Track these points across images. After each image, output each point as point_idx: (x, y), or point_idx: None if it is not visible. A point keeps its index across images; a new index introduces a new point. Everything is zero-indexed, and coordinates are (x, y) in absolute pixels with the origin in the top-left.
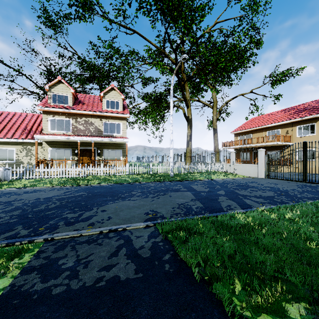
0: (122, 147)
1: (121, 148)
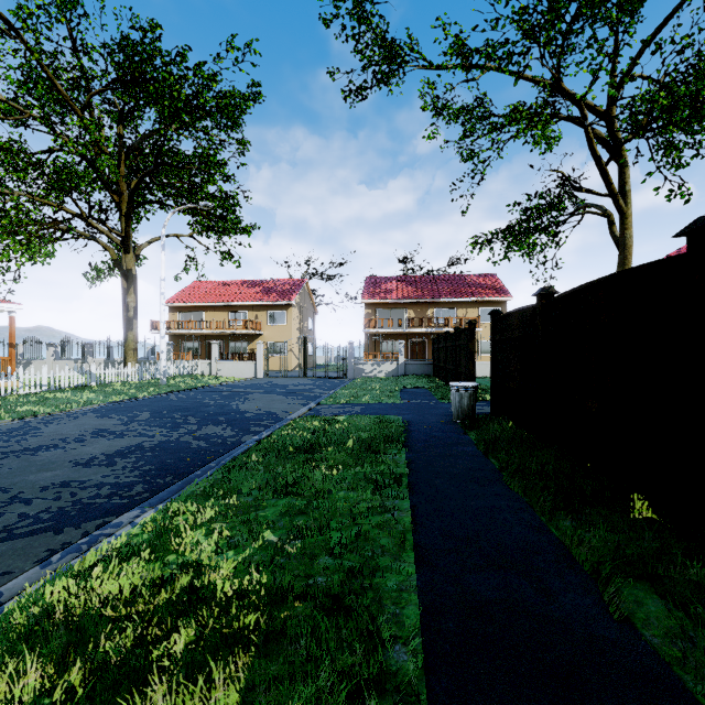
0: None
1: None
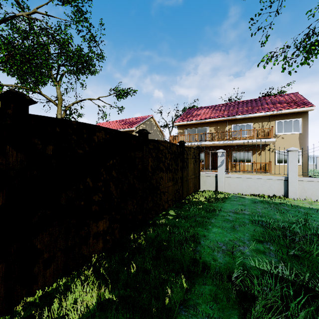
0: None
1: None
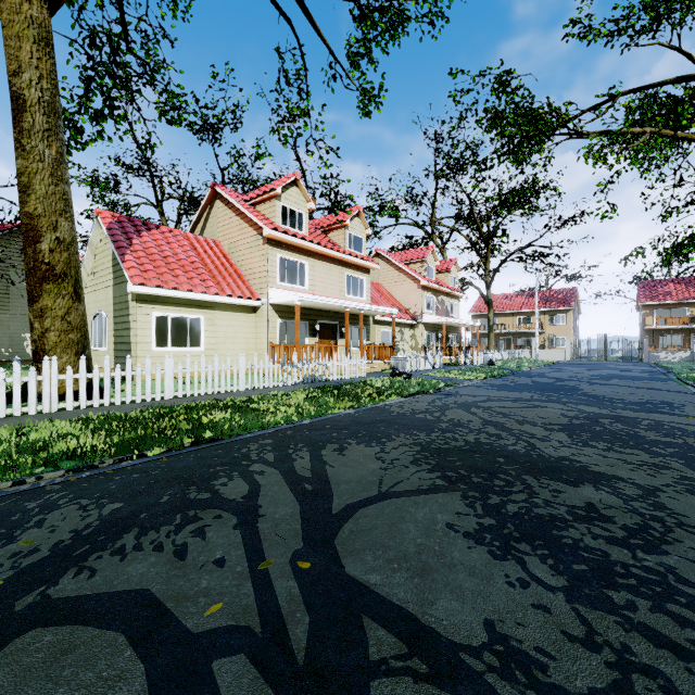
0: (458, 331)
1: (457, 332)
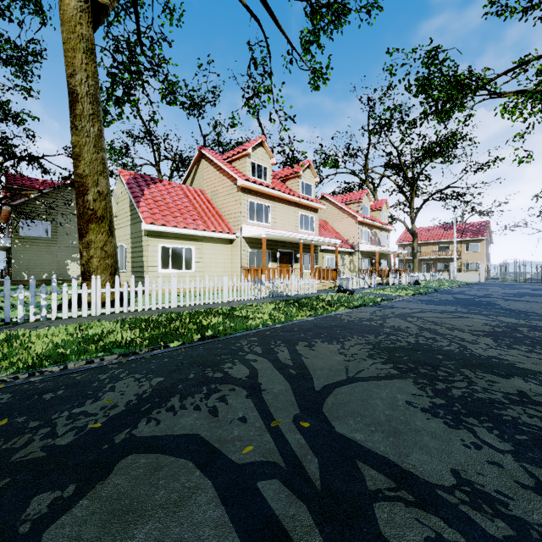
0: (388, 257)
1: (387, 258)
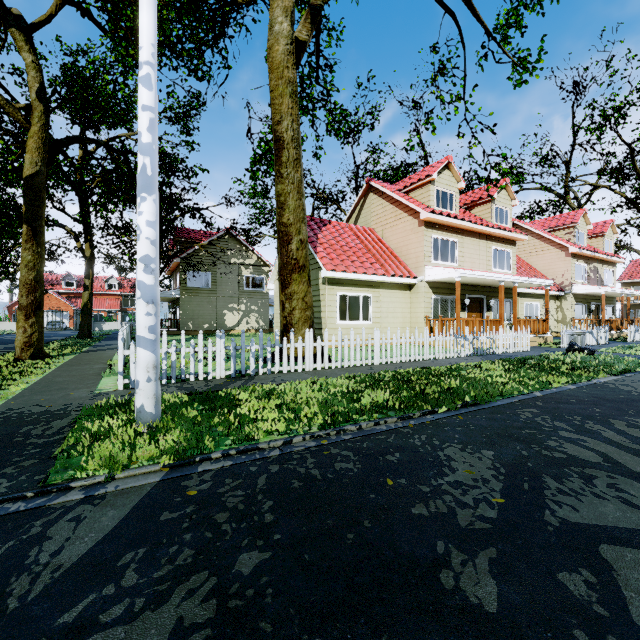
0: (614, 302)
1: (613, 303)
